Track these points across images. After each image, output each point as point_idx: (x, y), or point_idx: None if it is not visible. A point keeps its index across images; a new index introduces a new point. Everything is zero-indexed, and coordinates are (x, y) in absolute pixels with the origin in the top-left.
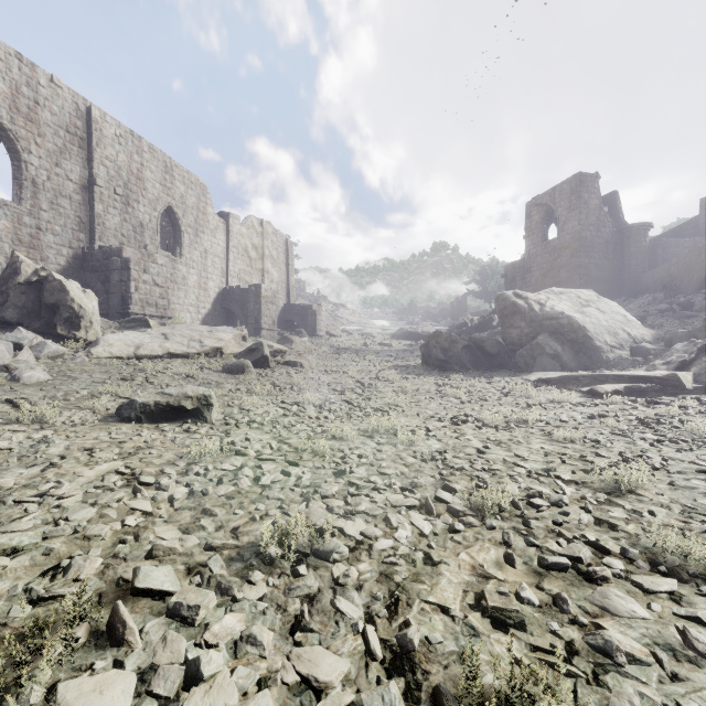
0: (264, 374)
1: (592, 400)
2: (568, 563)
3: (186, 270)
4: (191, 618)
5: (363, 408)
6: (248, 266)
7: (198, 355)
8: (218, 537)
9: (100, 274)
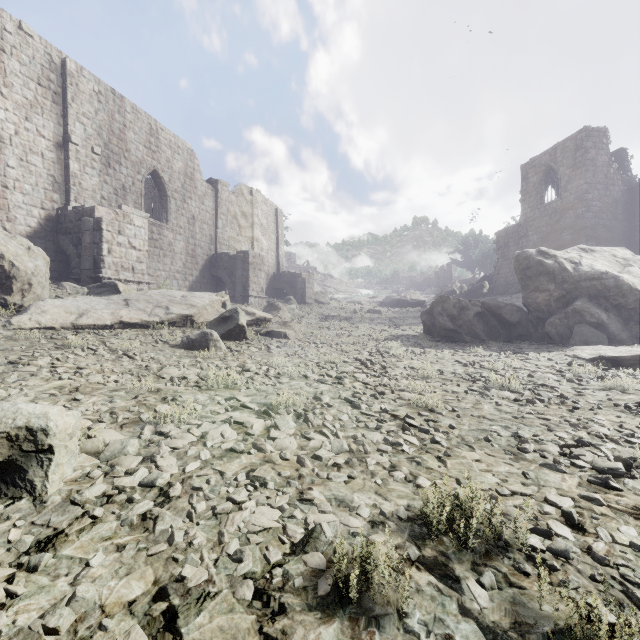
0: (235, 349)
1: None
2: None
3: (173, 236)
4: None
5: (380, 421)
6: (238, 234)
7: (160, 325)
8: None
9: (73, 236)
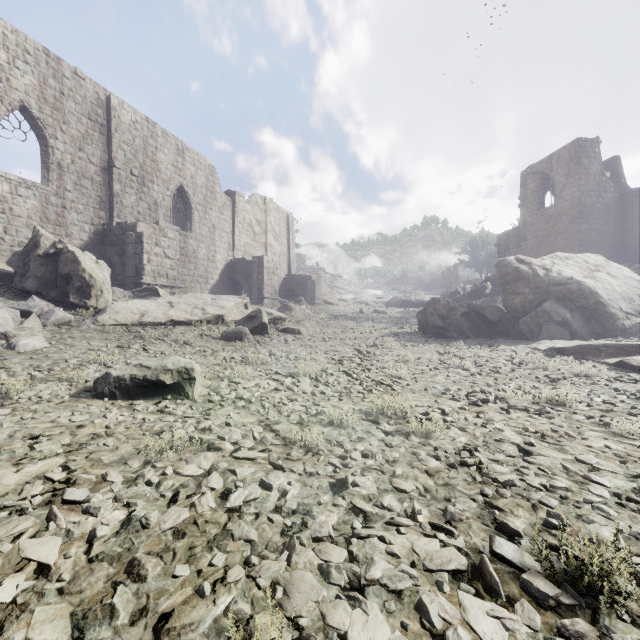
0: (261, 341)
1: (627, 375)
2: None
3: (196, 244)
4: None
5: (363, 381)
6: (252, 240)
7: (200, 322)
8: None
9: (118, 247)
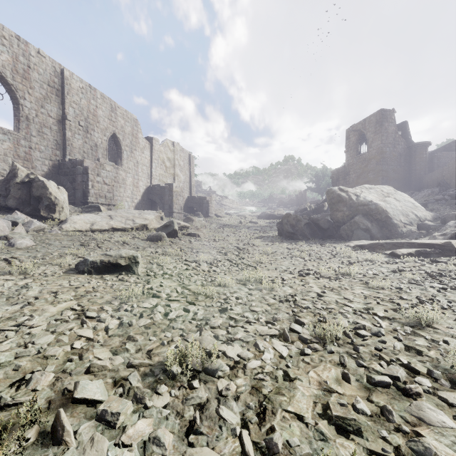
0: (174, 242)
1: (393, 260)
2: (390, 381)
3: (125, 174)
4: (113, 422)
5: (239, 265)
6: (165, 171)
7: (131, 229)
8: (137, 357)
9: (70, 177)
